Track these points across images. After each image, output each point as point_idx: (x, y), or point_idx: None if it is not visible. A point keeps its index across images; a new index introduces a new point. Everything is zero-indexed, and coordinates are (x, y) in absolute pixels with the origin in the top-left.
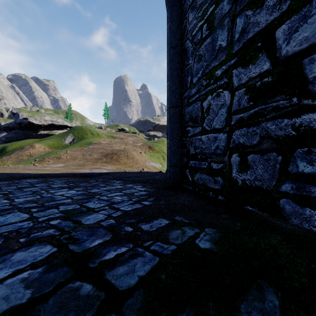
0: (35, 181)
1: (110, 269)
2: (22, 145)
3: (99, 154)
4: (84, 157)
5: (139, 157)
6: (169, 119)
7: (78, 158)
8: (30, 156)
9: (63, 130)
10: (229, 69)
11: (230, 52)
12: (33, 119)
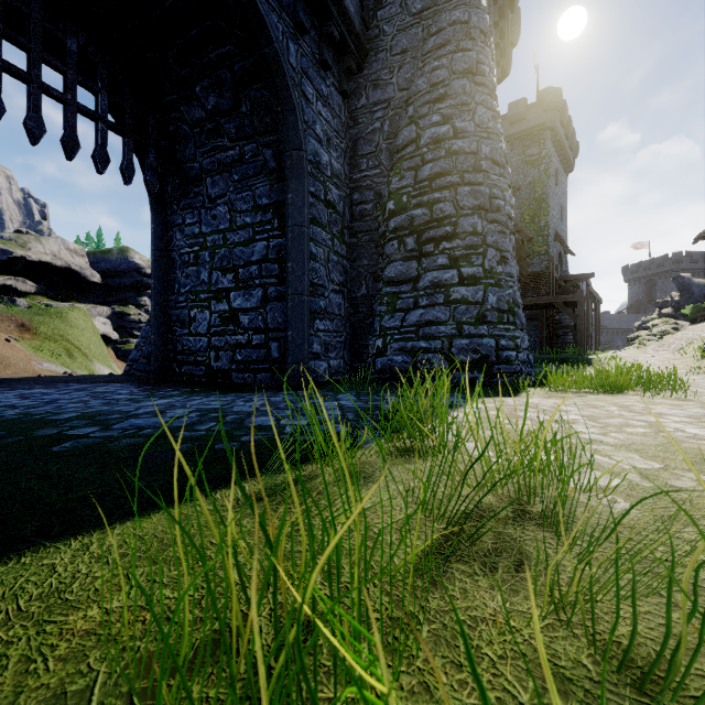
0: None
1: (165, 394)
2: None
3: None
4: None
5: (8, 351)
6: (154, 317)
7: None
8: None
9: None
10: (209, 298)
11: (210, 288)
12: None
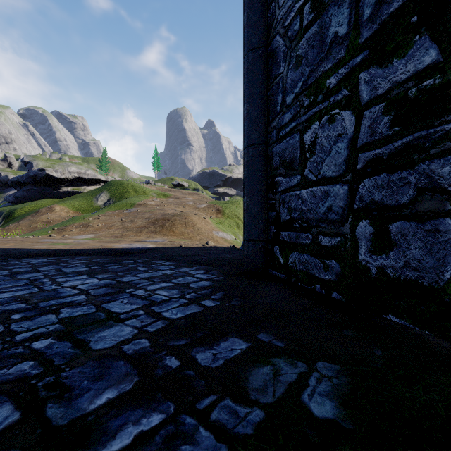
0: (41, 262)
1: None
2: (37, 207)
3: (145, 220)
4: (122, 224)
5: (202, 224)
6: (246, 165)
7: (115, 226)
8: (47, 223)
9: (95, 186)
10: (352, 73)
11: (354, 43)
12: (53, 170)
